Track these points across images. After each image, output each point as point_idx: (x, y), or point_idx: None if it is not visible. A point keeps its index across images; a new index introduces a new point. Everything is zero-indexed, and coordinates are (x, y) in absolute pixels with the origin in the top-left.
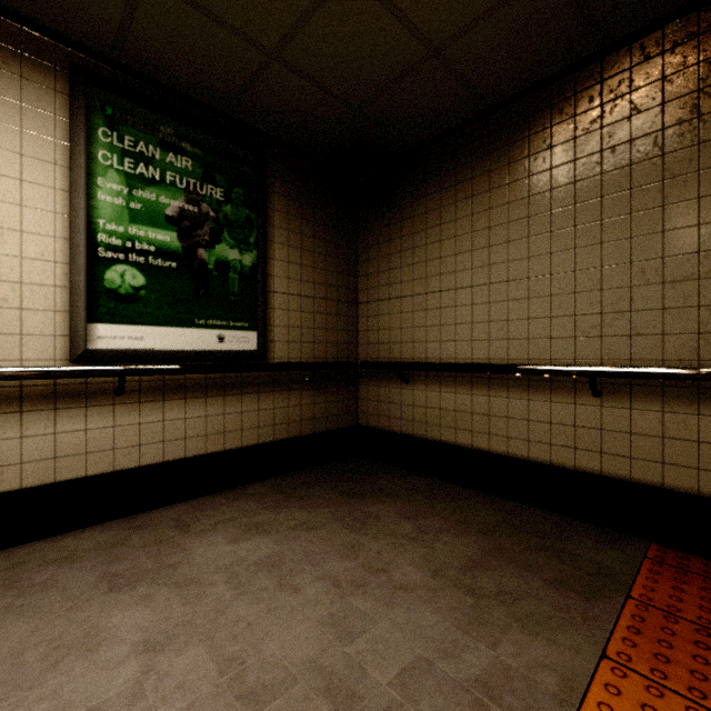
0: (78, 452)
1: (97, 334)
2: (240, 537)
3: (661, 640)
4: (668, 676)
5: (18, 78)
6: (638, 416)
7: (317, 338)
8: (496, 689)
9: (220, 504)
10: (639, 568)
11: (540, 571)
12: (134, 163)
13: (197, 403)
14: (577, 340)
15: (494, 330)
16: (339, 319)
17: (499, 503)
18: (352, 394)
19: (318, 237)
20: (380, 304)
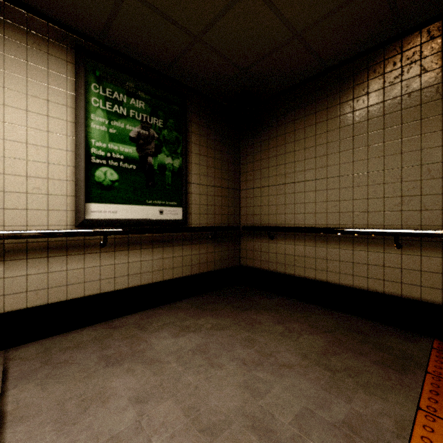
0: (80, 281)
1: (90, 210)
2: (178, 334)
3: None
4: None
5: (46, 54)
6: (426, 260)
7: (216, 211)
8: (356, 427)
9: (161, 314)
10: (429, 354)
11: (368, 356)
12: (112, 105)
13: (147, 252)
14: (385, 213)
15: (330, 207)
16: (229, 199)
17: (334, 314)
18: (237, 246)
19: (217, 149)
20: (254, 190)
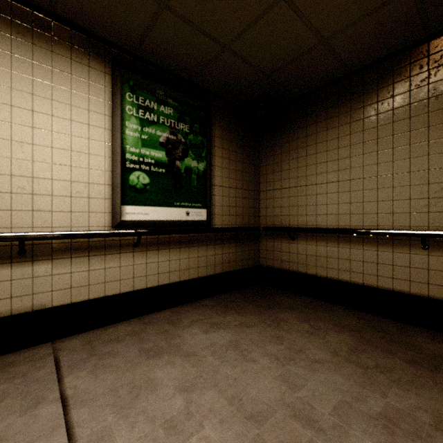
0: (116, 279)
1: (125, 212)
2: (208, 330)
3: None
4: None
5: (87, 67)
6: None
7: (237, 212)
8: (394, 419)
9: (189, 311)
10: None
11: (397, 354)
12: (144, 112)
13: (175, 251)
14: (411, 214)
15: (354, 208)
16: (249, 201)
17: (357, 314)
18: (256, 246)
19: (238, 152)
20: (275, 192)
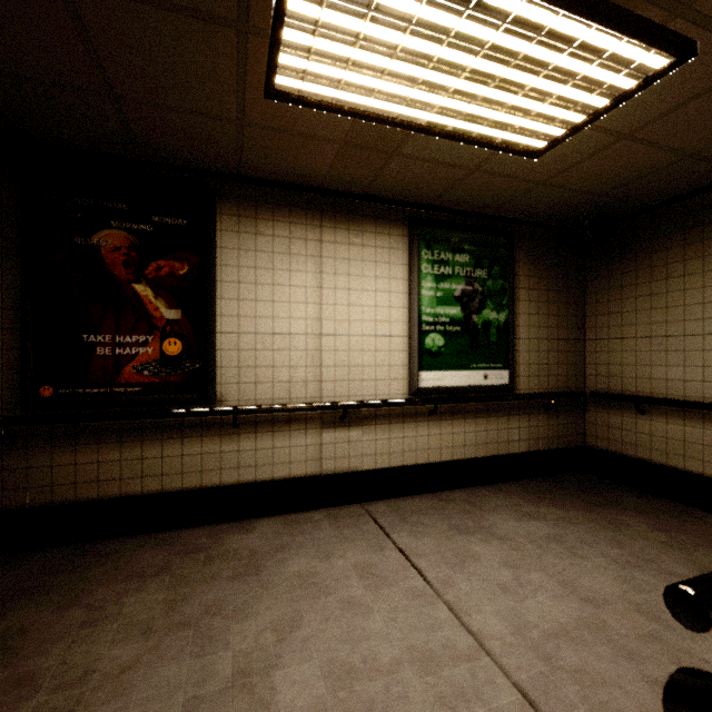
0: (412, 449)
1: (421, 378)
2: (520, 519)
3: None
4: None
5: (388, 235)
6: None
7: (550, 372)
8: None
9: (488, 495)
10: None
11: None
12: (438, 267)
13: (470, 422)
14: None
15: None
16: (568, 355)
17: None
18: (579, 419)
19: (551, 289)
20: (611, 342)
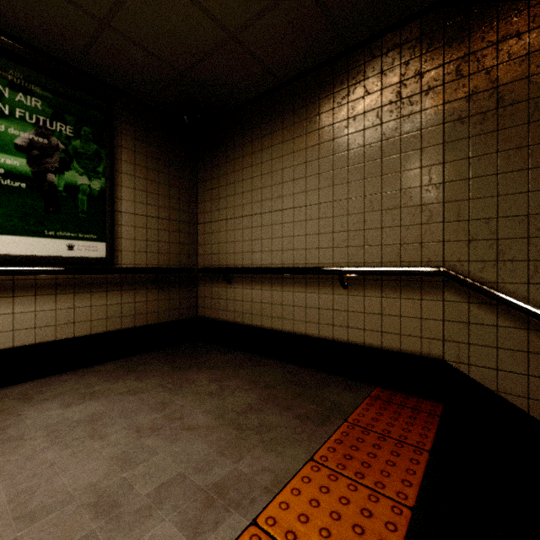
0: None
1: None
2: (73, 402)
3: (353, 446)
4: (346, 467)
5: None
6: (368, 300)
7: (161, 249)
8: (226, 488)
9: (67, 380)
10: (361, 403)
11: (294, 410)
12: None
13: (47, 299)
14: (334, 250)
15: (285, 243)
16: (181, 235)
17: (287, 368)
18: (193, 293)
19: (162, 171)
20: (212, 225)
